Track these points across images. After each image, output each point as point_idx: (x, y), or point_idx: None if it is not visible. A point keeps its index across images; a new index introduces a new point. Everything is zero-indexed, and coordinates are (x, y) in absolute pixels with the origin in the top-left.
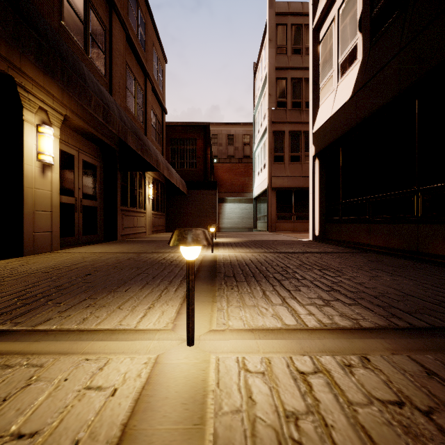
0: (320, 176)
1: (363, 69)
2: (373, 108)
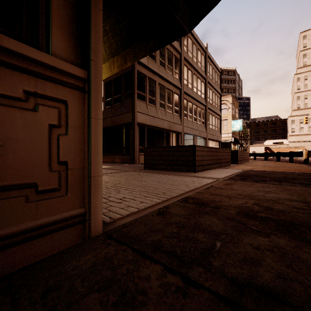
0: None
1: (103, 114)
2: (105, 126)
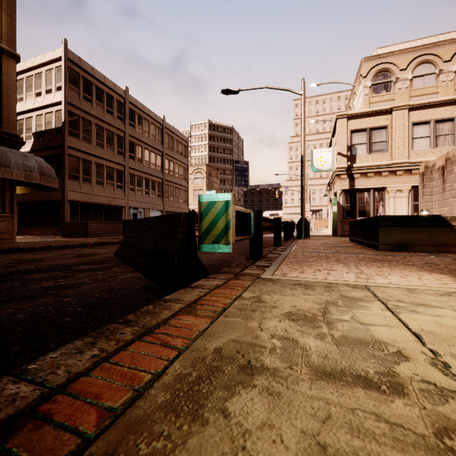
0: (18, 211)
1: None
2: (36, 200)
